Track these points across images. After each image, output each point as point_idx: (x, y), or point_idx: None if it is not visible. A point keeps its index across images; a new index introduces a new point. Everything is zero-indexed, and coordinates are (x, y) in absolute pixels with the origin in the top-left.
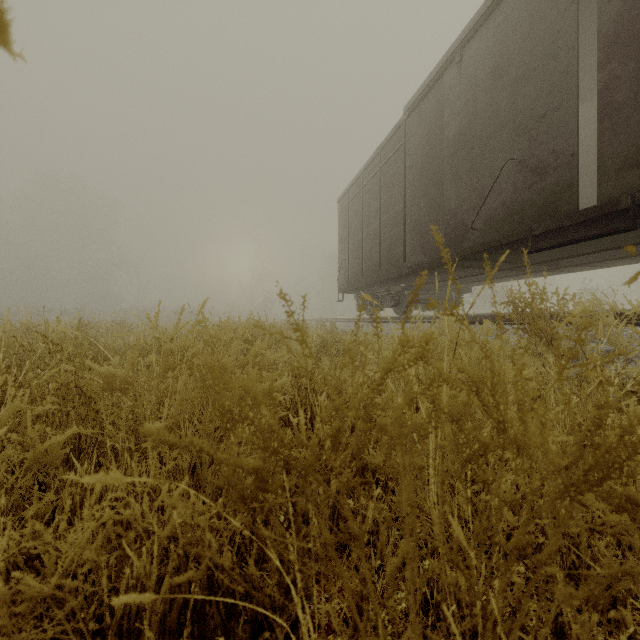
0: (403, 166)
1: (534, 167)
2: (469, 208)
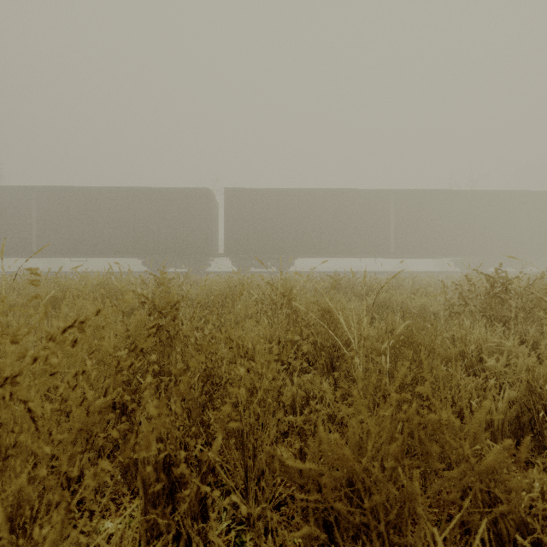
0: None
1: (22, 237)
2: None
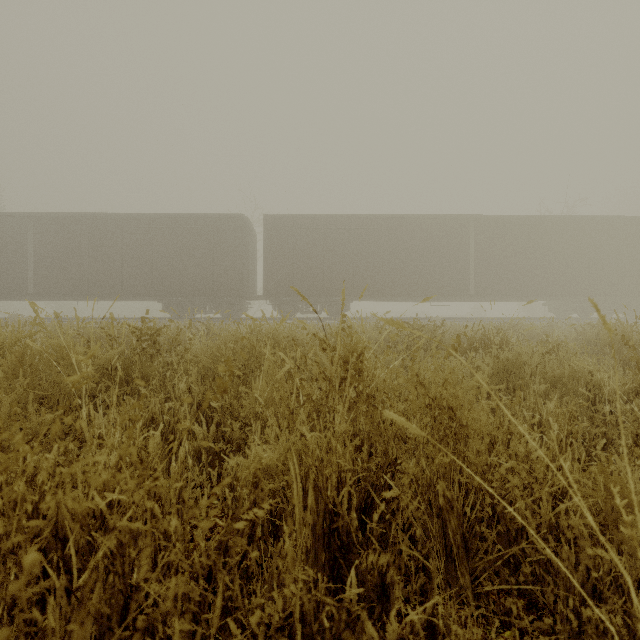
0: None
1: (16, 276)
2: None
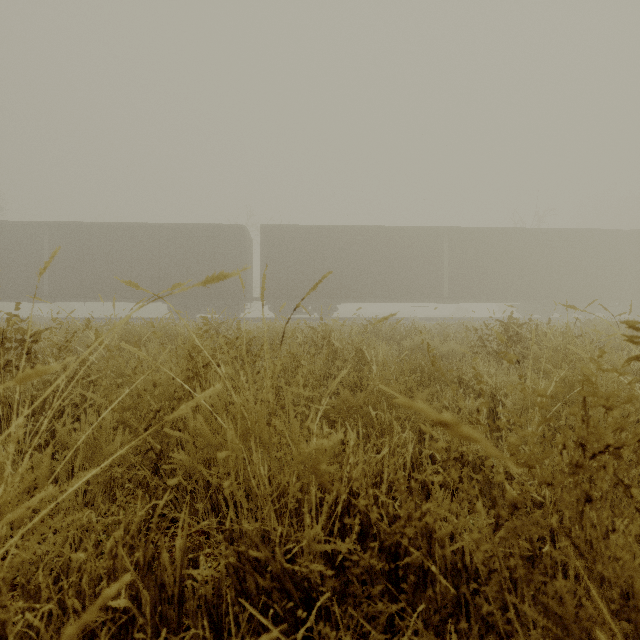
0: None
1: (32, 279)
2: (6, 282)
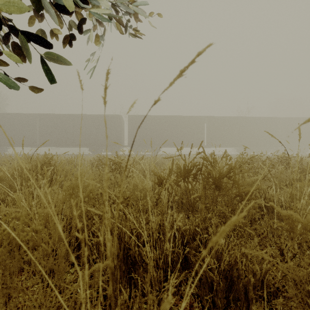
0: (0, 123)
1: (32, 138)
2: (21, 139)
